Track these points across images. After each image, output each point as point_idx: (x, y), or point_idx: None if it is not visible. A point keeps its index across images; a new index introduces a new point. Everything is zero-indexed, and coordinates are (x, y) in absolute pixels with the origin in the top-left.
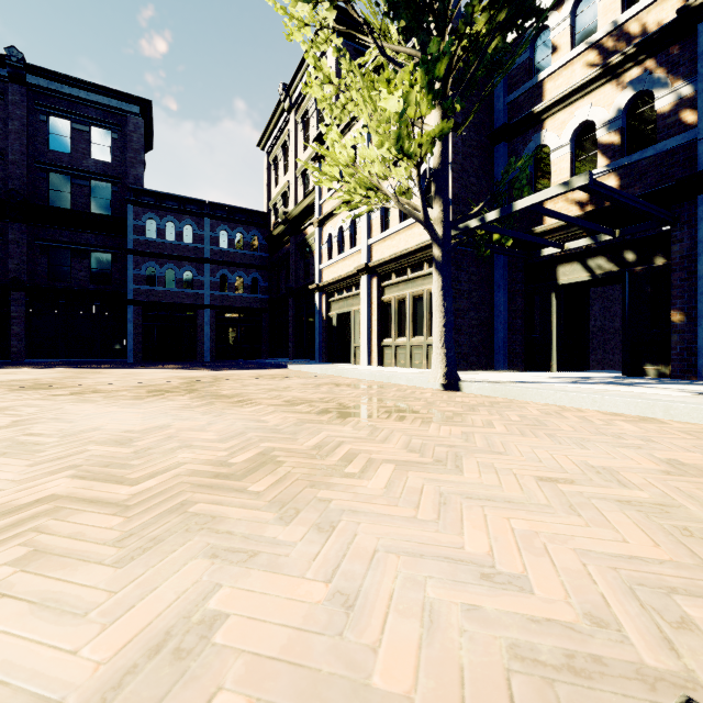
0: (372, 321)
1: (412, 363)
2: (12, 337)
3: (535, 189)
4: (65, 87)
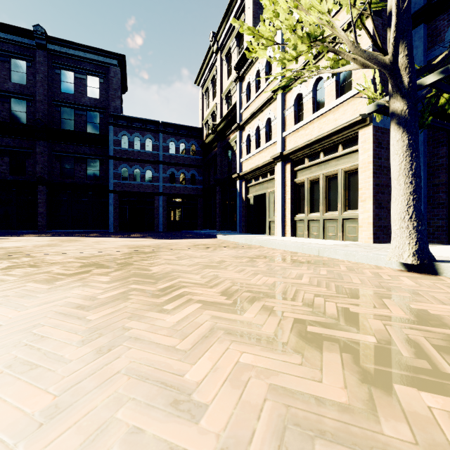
0: (286, 199)
1: (325, 234)
2: (38, 215)
3: None
4: (70, 50)
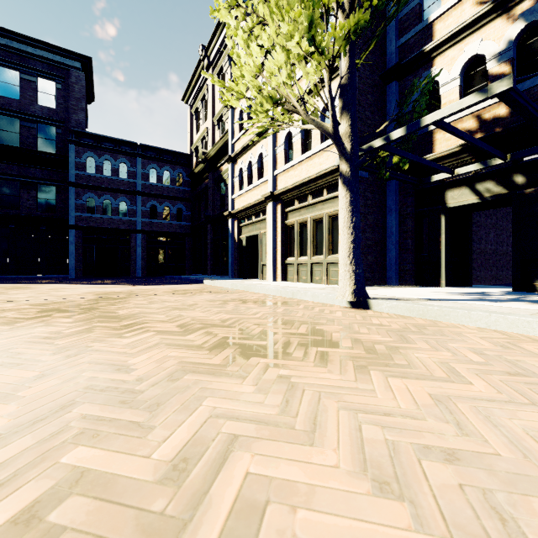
0: (277, 242)
1: (313, 278)
2: None
3: None
4: (14, 42)
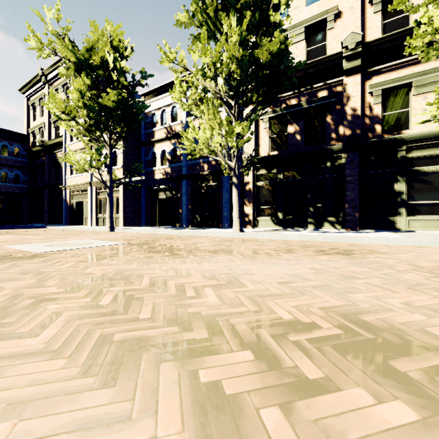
0: (94, 206)
1: None
2: None
3: (153, 165)
4: None
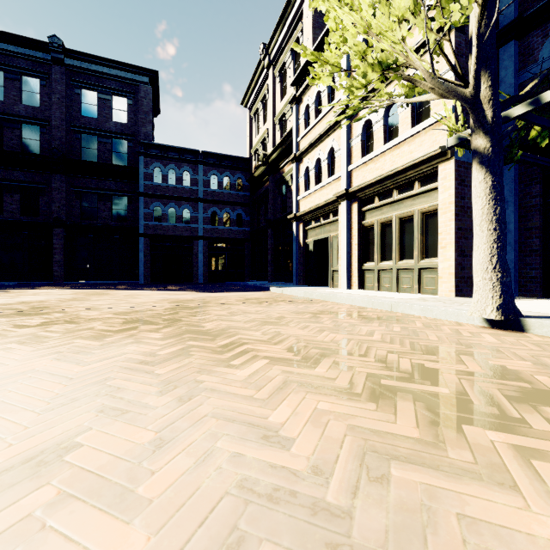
0: (352, 245)
1: (399, 287)
2: (54, 264)
3: None
4: (93, 65)
